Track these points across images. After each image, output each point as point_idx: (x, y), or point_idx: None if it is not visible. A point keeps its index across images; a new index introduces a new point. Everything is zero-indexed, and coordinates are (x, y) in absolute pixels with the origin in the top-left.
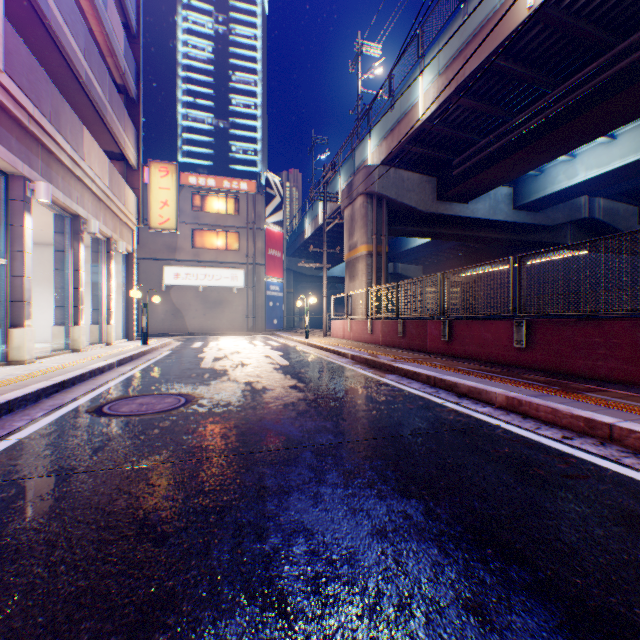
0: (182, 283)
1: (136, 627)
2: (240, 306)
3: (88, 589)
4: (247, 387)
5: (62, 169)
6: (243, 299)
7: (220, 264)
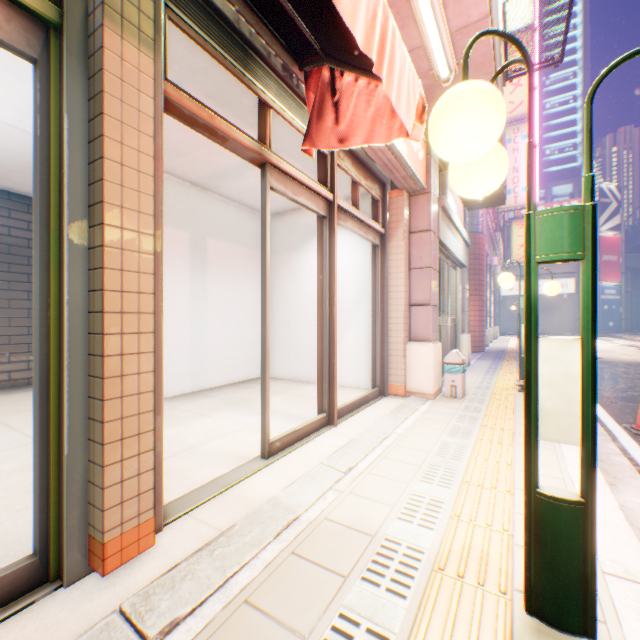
0: (514, 294)
1: (635, 371)
2: (568, 310)
3: (620, 369)
4: (623, 357)
5: (493, 253)
6: (572, 304)
7: (548, 275)
